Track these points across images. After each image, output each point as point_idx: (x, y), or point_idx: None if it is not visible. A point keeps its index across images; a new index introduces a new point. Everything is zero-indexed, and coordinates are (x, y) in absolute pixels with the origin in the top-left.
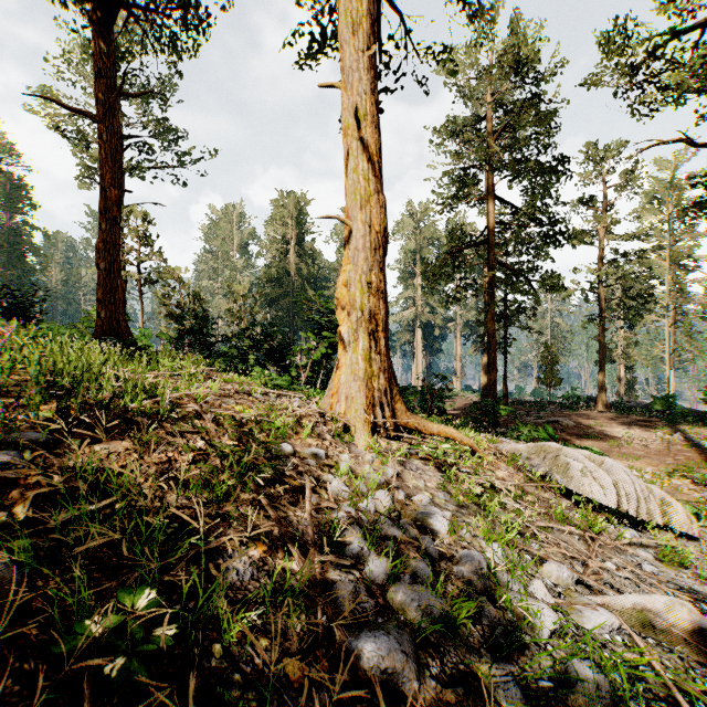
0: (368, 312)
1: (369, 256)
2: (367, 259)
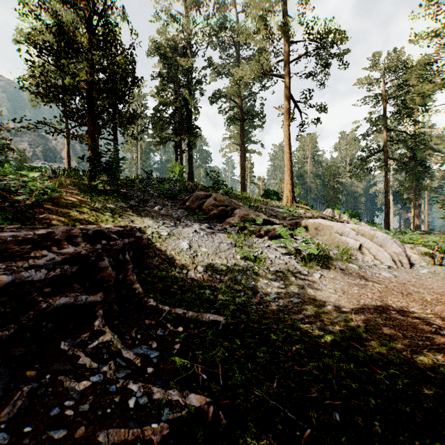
0: (287, 185)
1: (288, 176)
2: (287, 176)
